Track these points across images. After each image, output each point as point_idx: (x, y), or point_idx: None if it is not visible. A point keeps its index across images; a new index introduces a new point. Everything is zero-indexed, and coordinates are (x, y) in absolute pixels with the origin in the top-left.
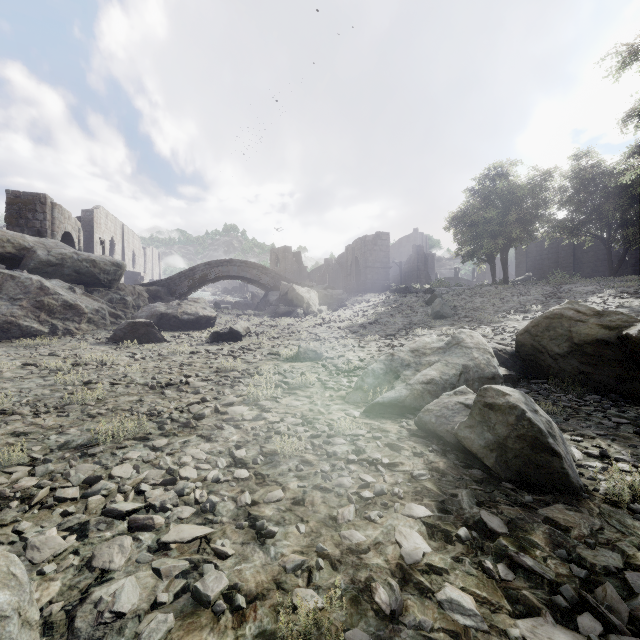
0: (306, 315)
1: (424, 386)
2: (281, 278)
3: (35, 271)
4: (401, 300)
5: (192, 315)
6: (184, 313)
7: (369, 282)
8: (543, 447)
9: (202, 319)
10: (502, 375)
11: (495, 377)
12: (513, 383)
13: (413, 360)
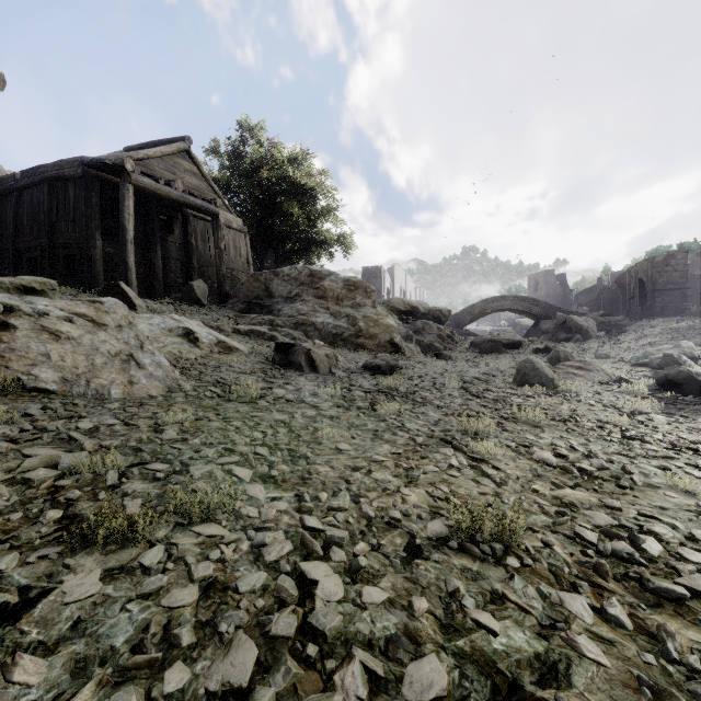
0: (584, 340)
1: (656, 359)
2: (552, 308)
3: (418, 319)
4: (692, 325)
5: (509, 340)
6: (504, 339)
7: (658, 306)
8: (678, 364)
9: (516, 343)
10: (698, 357)
11: (693, 358)
12: None
13: (656, 353)
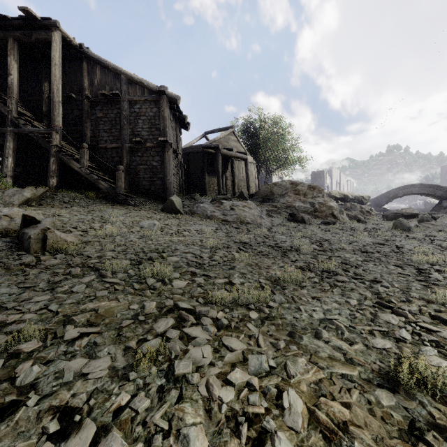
0: None
1: None
2: None
3: (348, 202)
4: None
5: (409, 213)
6: (405, 213)
7: None
8: None
9: (413, 214)
10: None
11: None
12: None
13: None
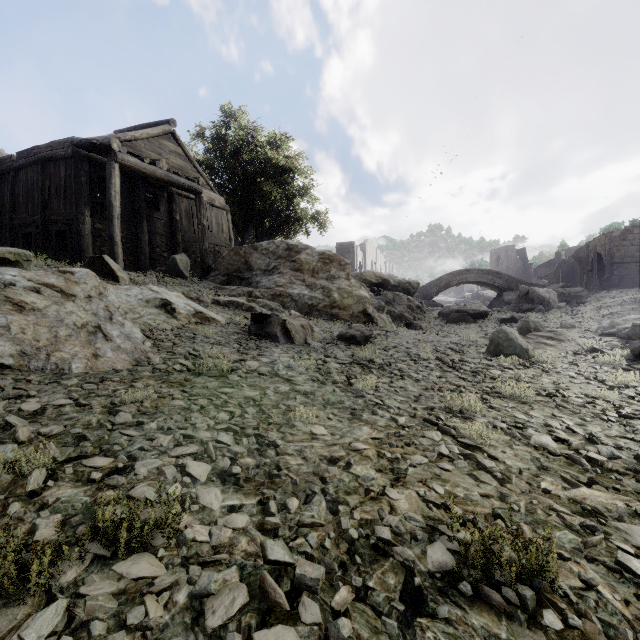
0: (546, 311)
1: (623, 329)
2: (514, 280)
3: (389, 290)
4: None
5: (475, 311)
6: (470, 310)
7: (615, 278)
8: None
9: (481, 313)
10: None
11: None
12: None
13: (622, 323)
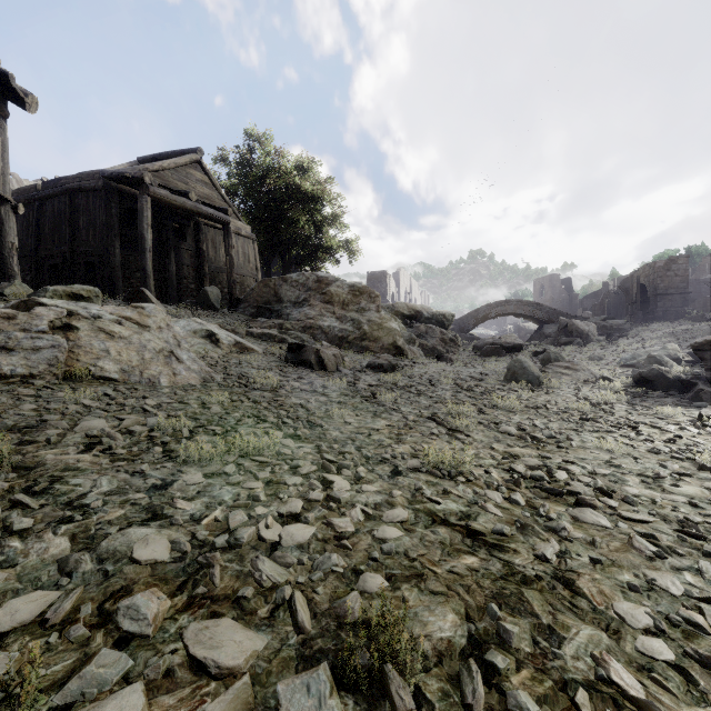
0: (585, 344)
1: (643, 360)
2: (555, 312)
3: (422, 323)
4: (689, 329)
5: (510, 344)
6: (505, 343)
7: (659, 310)
8: (660, 364)
9: (516, 346)
10: (681, 359)
11: (677, 359)
12: (692, 363)
13: (643, 355)
